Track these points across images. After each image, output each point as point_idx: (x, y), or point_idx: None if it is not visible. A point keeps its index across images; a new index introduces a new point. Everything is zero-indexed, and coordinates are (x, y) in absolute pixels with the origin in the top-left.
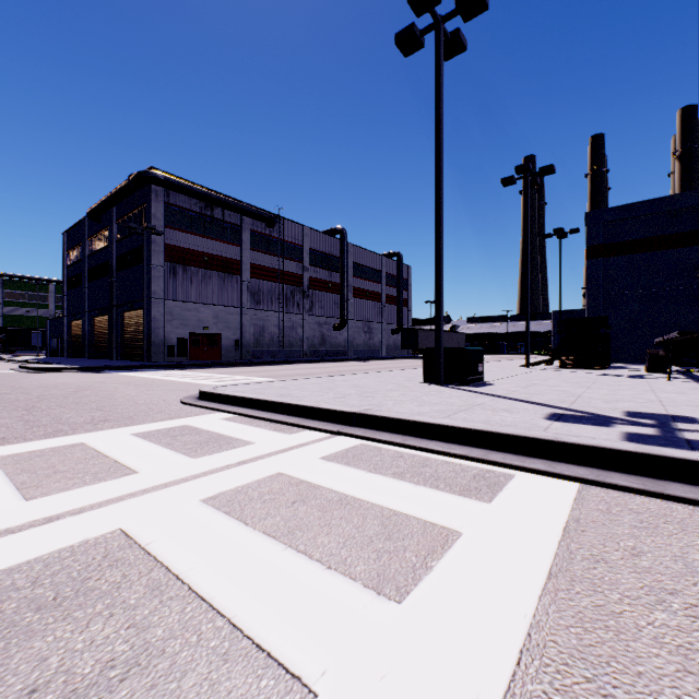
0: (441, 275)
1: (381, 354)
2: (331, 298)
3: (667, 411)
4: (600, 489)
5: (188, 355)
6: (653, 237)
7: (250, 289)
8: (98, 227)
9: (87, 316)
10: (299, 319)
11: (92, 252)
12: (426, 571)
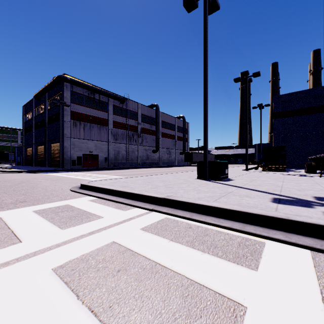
0: (207, 124)
1: (175, 164)
2: (151, 137)
3: None
4: None
5: (82, 164)
6: (305, 108)
7: (112, 133)
8: (39, 103)
9: (34, 146)
10: (136, 147)
11: (36, 115)
12: None
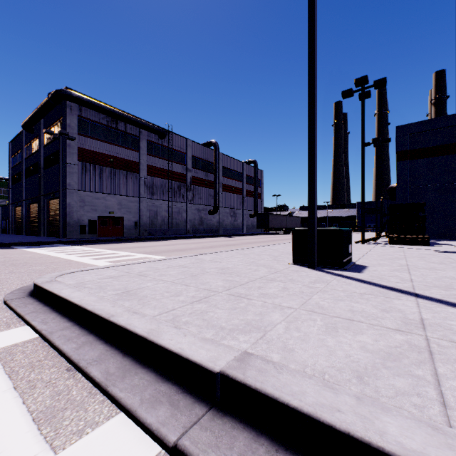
0: (315, 151)
1: (243, 231)
2: (207, 192)
3: None
4: None
5: (97, 233)
6: (448, 144)
7: (147, 184)
8: (32, 137)
9: (25, 203)
10: (184, 206)
11: (27, 156)
12: None
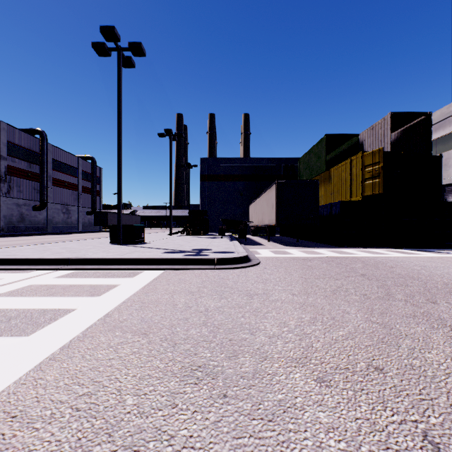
0: (121, 186)
1: (78, 229)
2: (31, 185)
3: (206, 248)
4: (170, 270)
5: None
6: (226, 175)
7: None
8: None
9: None
10: None
11: None
12: (108, 291)
